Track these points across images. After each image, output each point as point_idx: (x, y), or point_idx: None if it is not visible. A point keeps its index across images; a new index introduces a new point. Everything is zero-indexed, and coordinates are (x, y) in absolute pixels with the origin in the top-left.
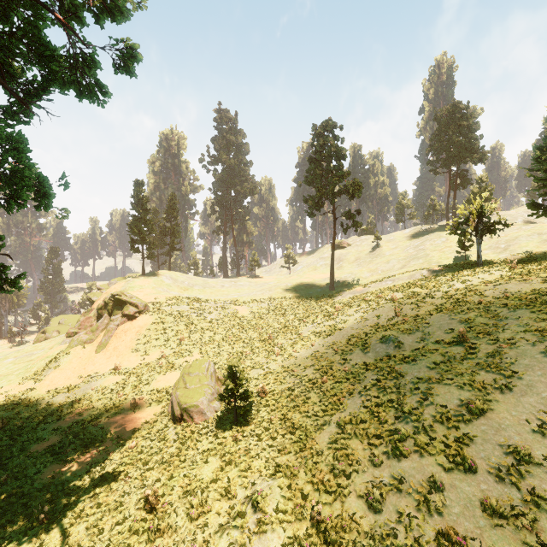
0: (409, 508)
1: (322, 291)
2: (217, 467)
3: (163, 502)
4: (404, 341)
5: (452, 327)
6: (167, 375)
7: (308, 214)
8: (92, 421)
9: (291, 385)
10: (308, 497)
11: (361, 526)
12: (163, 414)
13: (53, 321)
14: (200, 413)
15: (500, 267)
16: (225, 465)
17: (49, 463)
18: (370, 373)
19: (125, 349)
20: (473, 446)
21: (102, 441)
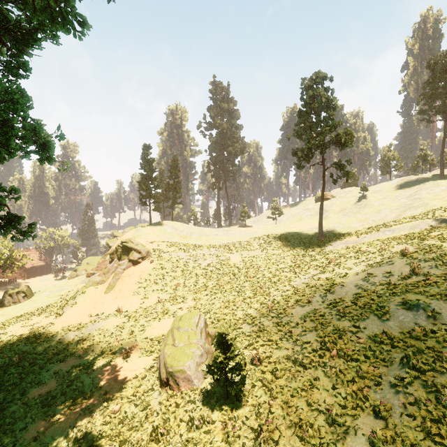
0: None
1: (311, 241)
2: None
3: None
4: (441, 310)
5: None
6: (161, 322)
7: (297, 166)
8: (88, 368)
9: (291, 353)
10: None
11: None
12: (152, 370)
13: (84, 261)
14: (186, 380)
15: None
16: None
17: (36, 418)
18: (400, 353)
19: (128, 291)
20: None
21: (90, 396)
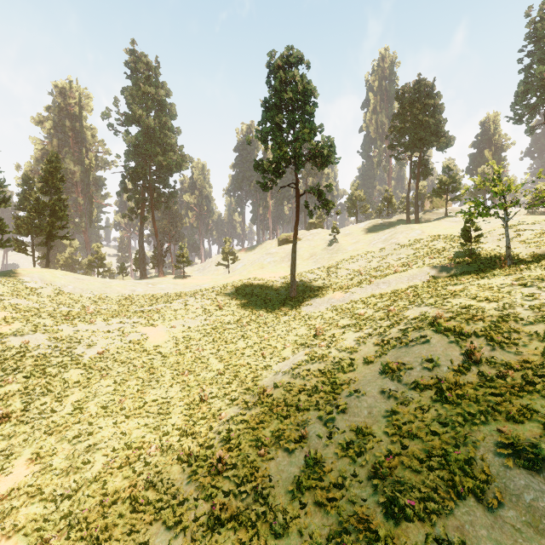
0: None
1: (280, 298)
2: None
3: None
4: None
5: None
6: None
7: (262, 186)
8: None
9: None
10: None
11: None
12: None
13: None
14: None
15: None
16: None
17: None
18: None
19: None
20: None
21: None
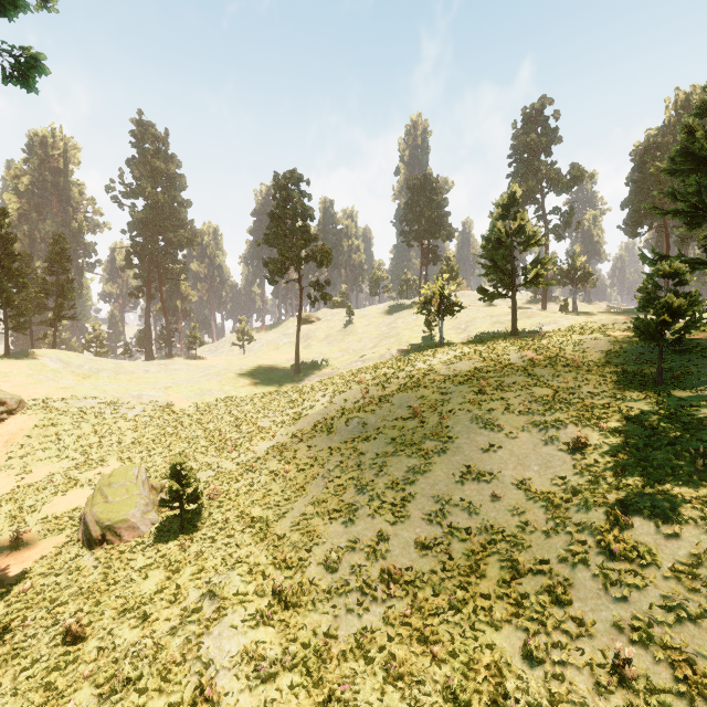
0: (361, 560)
1: (286, 375)
2: (162, 579)
3: (91, 629)
4: (368, 422)
5: (410, 405)
6: (68, 495)
7: (269, 281)
8: None
9: (250, 481)
10: (270, 576)
11: (319, 586)
12: (70, 543)
13: None
14: (131, 528)
15: (456, 347)
16: (172, 574)
17: None
18: (334, 456)
19: None
20: (414, 501)
21: None
